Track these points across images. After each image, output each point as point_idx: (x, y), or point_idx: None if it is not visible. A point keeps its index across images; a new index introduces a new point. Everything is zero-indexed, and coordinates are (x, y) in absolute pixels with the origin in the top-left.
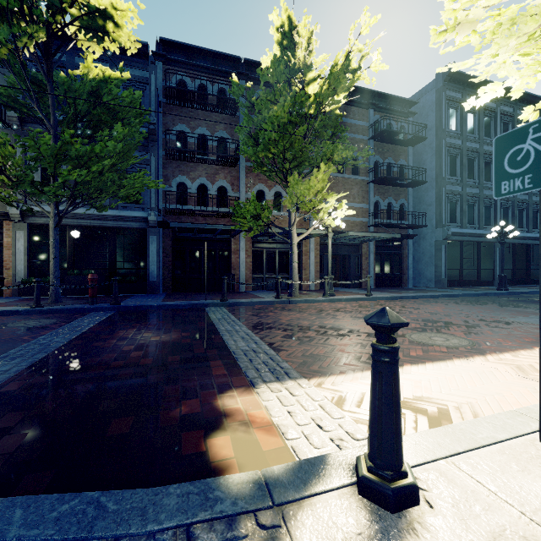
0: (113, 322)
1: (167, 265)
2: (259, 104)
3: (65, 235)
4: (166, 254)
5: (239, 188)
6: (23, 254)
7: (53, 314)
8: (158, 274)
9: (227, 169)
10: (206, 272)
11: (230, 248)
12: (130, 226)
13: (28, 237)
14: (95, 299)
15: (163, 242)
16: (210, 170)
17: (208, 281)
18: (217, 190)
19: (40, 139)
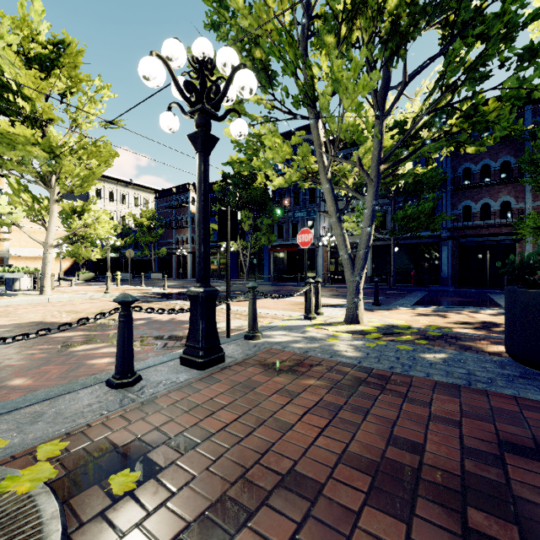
0: (433, 294)
1: (454, 266)
2: (537, 145)
3: (389, 250)
4: (454, 259)
5: (524, 199)
6: (369, 261)
7: (397, 290)
8: (447, 272)
9: (511, 186)
10: (489, 271)
11: (514, 251)
12: (427, 241)
13: (372, 252)
14: (415, 285)
15: (451, 250)
16: (492, 190)
17: (490, 278)
18: (500, 205)
19: (398, 213)
